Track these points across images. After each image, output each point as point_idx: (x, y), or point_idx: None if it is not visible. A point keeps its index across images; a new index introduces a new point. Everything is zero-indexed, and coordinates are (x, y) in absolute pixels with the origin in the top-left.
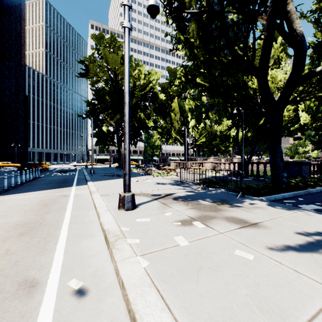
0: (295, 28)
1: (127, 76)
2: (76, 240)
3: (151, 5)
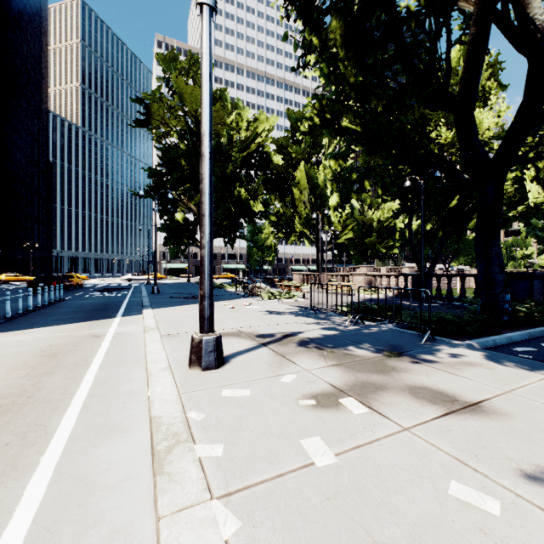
0: (532, 17)
1: (207, 102)
2: (88, 441)
3: None
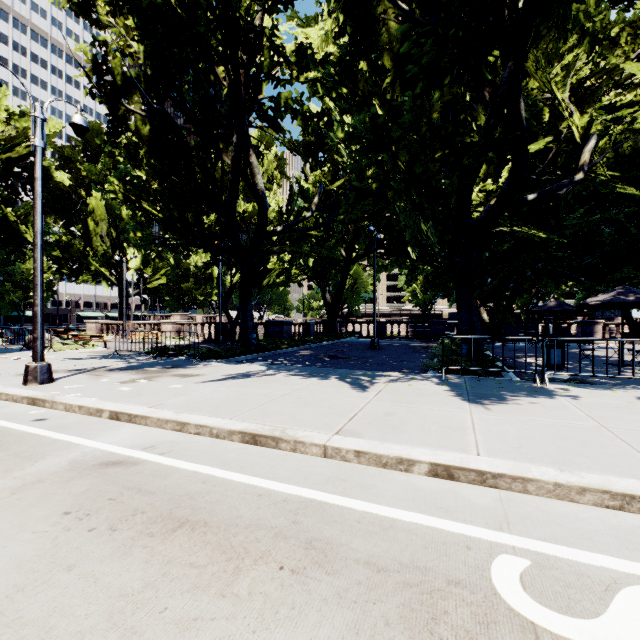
0: (258, 183)
1: (40, 211)
2: None
3: (77, 123)
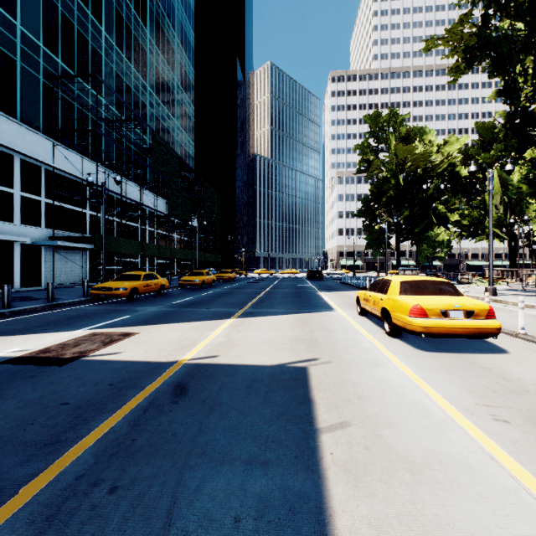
0: None
1: (491, 218)
2: None
3: (508, 170)
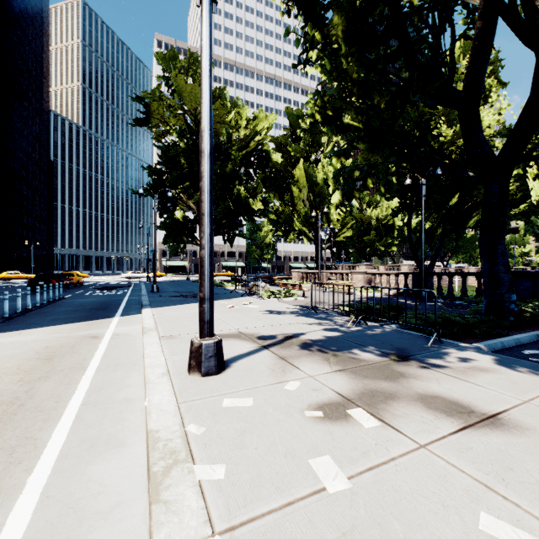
0: None
1: (207, 97)
2: (80, 457)
3: None
